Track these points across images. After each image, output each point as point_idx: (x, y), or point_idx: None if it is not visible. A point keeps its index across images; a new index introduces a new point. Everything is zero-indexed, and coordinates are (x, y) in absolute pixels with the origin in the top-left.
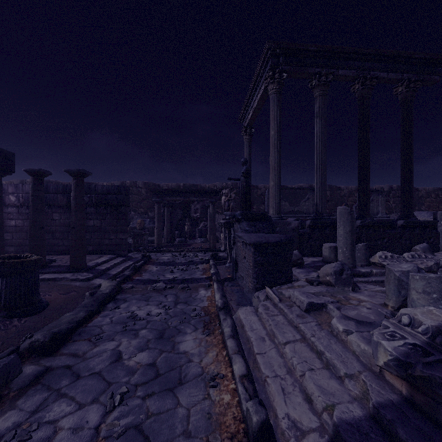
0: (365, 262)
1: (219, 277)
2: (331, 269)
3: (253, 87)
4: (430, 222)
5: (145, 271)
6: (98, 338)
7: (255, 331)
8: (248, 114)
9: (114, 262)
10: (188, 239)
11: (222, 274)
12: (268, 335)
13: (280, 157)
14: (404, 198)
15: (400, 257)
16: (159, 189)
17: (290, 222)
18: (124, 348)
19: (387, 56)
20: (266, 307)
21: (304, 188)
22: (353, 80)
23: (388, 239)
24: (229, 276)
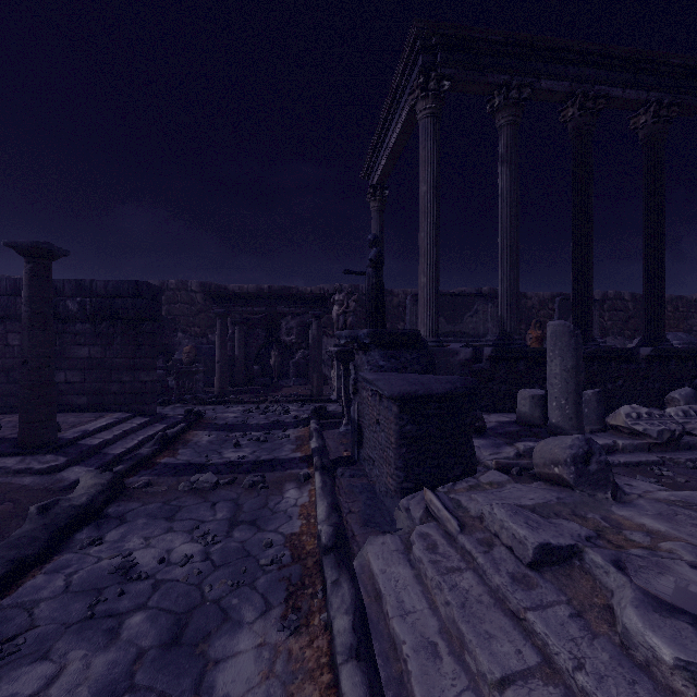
0: (598, 425)
1: (327, 457)
2: (566, 452)
3: (387, 113)
4: (695, 351)
5: (185, 445)
6: (6, 653)
7: (410, 617)
8: (378, 163)
9: (125, 427)
10: (275, 380)
11: (332, 449)
12: (446, 635)
13: (438, 233)
14: (649, 309)
15: (665, 415)
16: (223, 293)
17: (457, 351)
18: (65, 690)
19: (622, 60)
20: (431, 543)
21: (471, 293)
22: (565, 100)
23: (624, 381)
24: (346, 454)
